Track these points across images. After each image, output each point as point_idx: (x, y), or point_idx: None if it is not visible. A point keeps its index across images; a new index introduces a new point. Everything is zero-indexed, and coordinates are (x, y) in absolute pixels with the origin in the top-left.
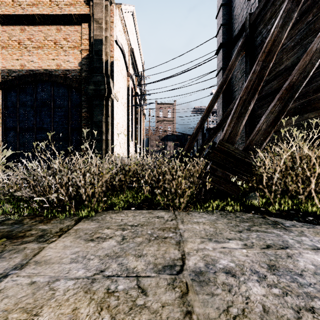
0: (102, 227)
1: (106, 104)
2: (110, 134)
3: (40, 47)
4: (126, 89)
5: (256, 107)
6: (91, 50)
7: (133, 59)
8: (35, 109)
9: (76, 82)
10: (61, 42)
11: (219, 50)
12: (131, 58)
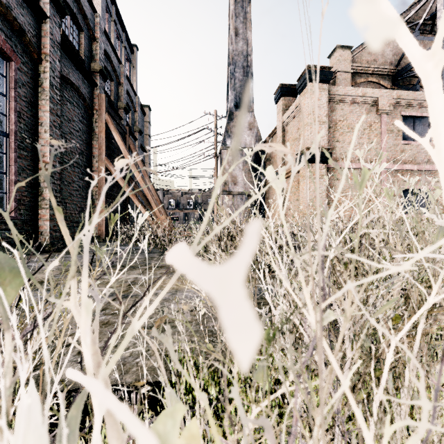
0: (198, 323)
1: None
2: None
3: None
4: None
5: None
6: None
7: None
8: None
9: None
10: None
11: None
12: None
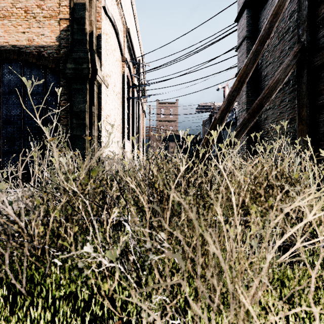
0: None
1: (91, 89)
2: (96, 128)
3: (6, 17)
4: (121, 77)
5: (323, 74)
6: (71, 18)
7: (130, 43)
8: (1, 96)
9: (53, 61)
10: (34, 10)
11: (241, 13)
12: (127, 41)
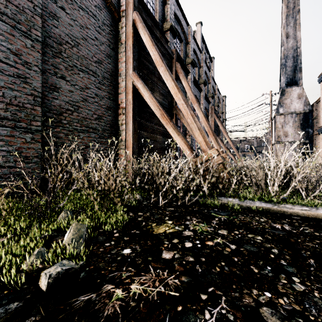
0: None
1: None
2: None
3: None
4: None
5: (139, 107)
6: None
7: None
8: None
9: None
10: None
11: None
12: None
